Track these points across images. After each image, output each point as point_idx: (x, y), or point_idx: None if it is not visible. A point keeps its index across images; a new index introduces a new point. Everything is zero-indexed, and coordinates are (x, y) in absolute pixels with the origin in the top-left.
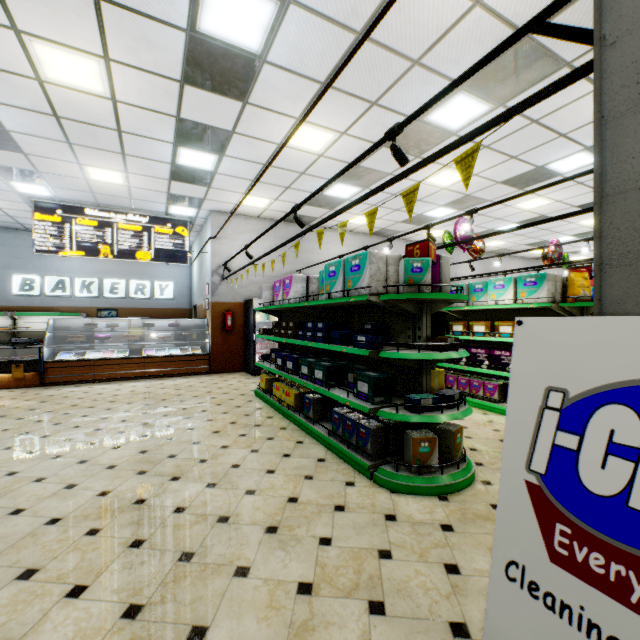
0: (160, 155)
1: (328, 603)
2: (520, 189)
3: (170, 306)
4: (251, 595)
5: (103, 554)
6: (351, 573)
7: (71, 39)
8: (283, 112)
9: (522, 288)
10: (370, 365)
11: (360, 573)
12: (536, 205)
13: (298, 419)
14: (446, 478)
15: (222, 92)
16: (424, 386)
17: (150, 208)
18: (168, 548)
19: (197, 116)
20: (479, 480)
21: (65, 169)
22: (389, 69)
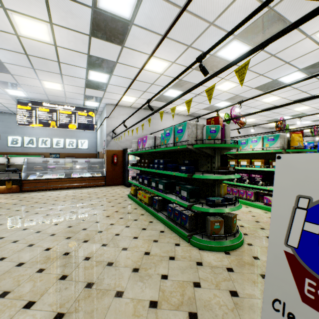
0: (80, 75)
1: (166, 313)
2: (264, 91)
3: (86, 152)
4: (124, 308)
5: (45, 283)
6: (178, 295)
7: (32, 12)
8: (142, 51)
9: (266, 142)
10: (187, 182)
11: (183, 295)
12: (272, 100)
13: (150, 210)
14: (228, 242)
15: (111, 41)
16: (216, 193)
17: (75, 102)
18: (80, 280)
19: (98, 54)
20: (246, 243)
21: (32, 82)
22: (197, 27)
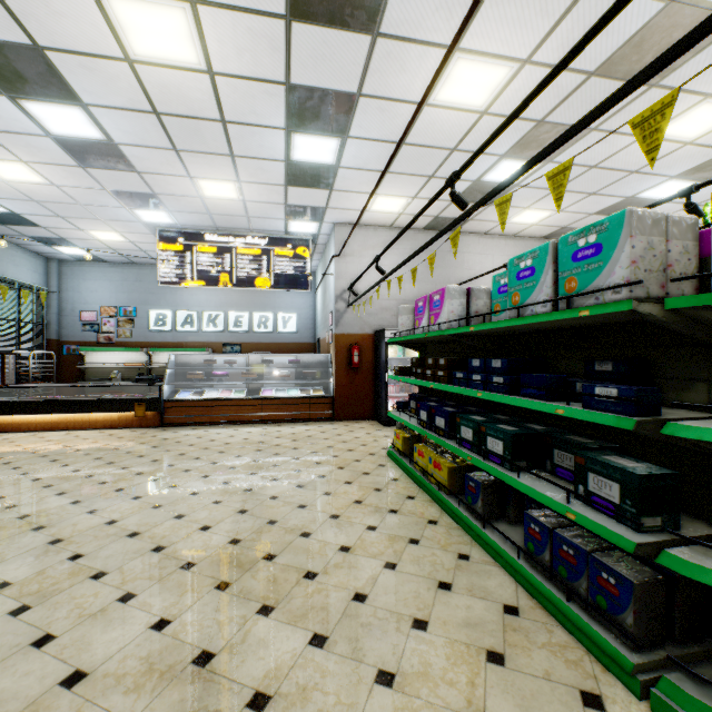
0: (272, 150)
1: None
2: None
3: (293, 340)
4: None
5: None
6: None
7: None
8: (431, 40)
9: None
10: (598, 437)
11: None
12: None
13: (456, 510)
14: None
15: (342, 22)
16: None
17: (268, 227)
18: None
19: (311, 76)
20: None
21: (178, 187)
22: None
